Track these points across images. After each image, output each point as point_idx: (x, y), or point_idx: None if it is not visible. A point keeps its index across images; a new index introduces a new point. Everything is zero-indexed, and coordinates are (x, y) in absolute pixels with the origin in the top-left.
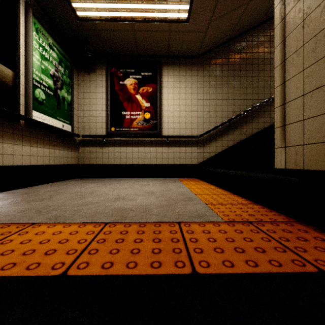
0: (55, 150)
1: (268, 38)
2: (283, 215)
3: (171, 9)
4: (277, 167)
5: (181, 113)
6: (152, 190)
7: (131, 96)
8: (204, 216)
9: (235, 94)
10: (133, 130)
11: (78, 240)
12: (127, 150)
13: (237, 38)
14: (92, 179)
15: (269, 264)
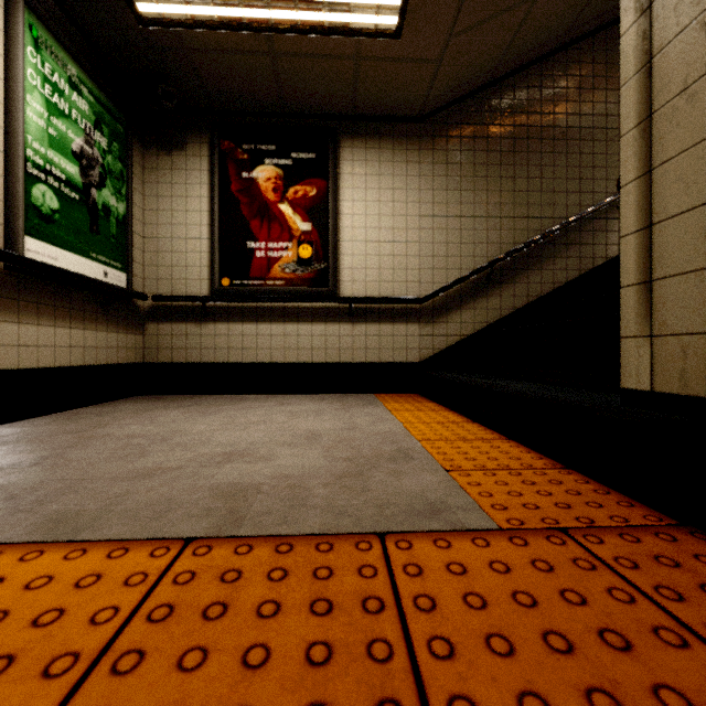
0: (86, 330)
1: (577, 81)
2: (641, 505)
3: (360, 4)
4: (628, 387)
5: (383, 247)
6: (316, 429)
7: (268, 207)
8: (446, 511)
9: (504, 206)
10: (272, 284)
11: (94, 613)
12: (258, 331)
13: (508, 80)
14: (176, 396)
15: (659, 704)
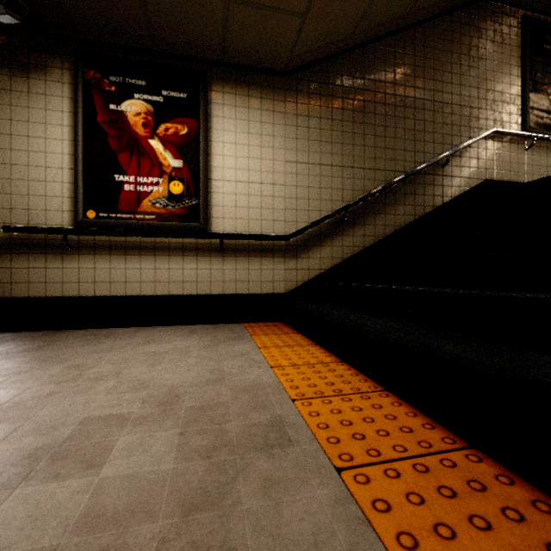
0: None
1: (412, 59)
2: None
3: None
4: None
5: (252, 187)
6: (176, 385)
7: (137, 141)
8: None
9: (356, 158)
10: (142, 218)
11: None
12: (127, 264)
13: (359, 50)
14: (33, 333)
15: None
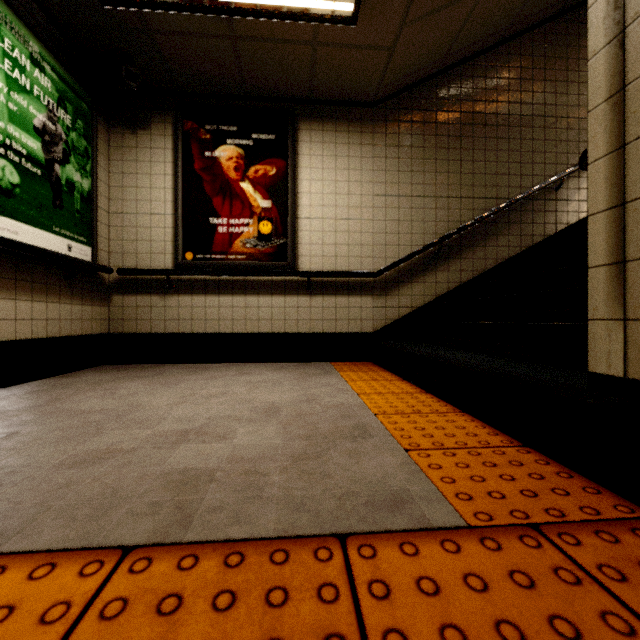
0: (49, 303)
1: (518, 72)
2: (607, 491)
3: None
4: (597, 371)
5: (339, 223)
6: (274, 402)
7: (230, 185)
8: (410, 502)
9: (452, 186)
10: (234, 258)
11: None
12: (221, 302)
13: (455, 70)
14: (141, 366)
15: None
